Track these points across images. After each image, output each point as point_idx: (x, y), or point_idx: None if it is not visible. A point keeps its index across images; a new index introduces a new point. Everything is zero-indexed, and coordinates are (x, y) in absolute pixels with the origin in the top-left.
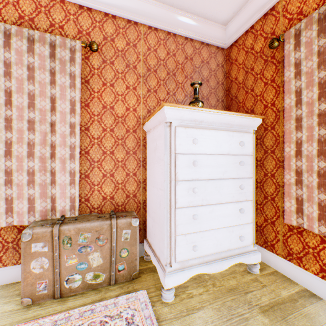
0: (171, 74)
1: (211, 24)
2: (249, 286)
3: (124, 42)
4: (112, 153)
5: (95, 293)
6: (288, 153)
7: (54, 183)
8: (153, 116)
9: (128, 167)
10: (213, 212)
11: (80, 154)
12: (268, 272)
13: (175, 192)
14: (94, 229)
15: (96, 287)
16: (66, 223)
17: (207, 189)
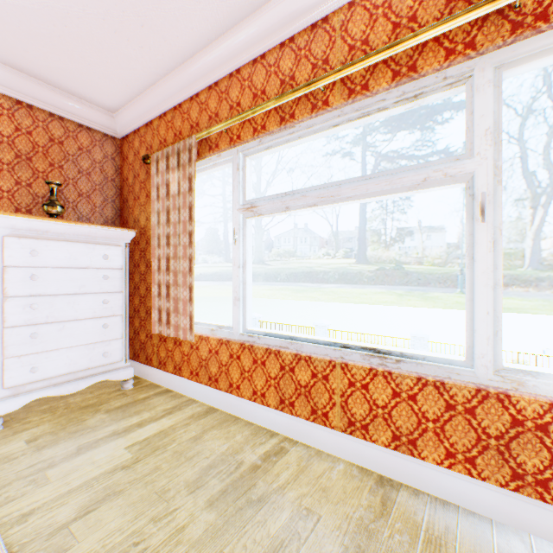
0: (25, 158)
1: (91, 107)
2: (111, 399)
3: None
4: None
5: None
6: (154, 268)
7: None
8: None
9: None
10: (65, 330)
11: None
12: (143, 385)
13: (4, 310)
14: None
15: None
16: None
17: (56, 305)
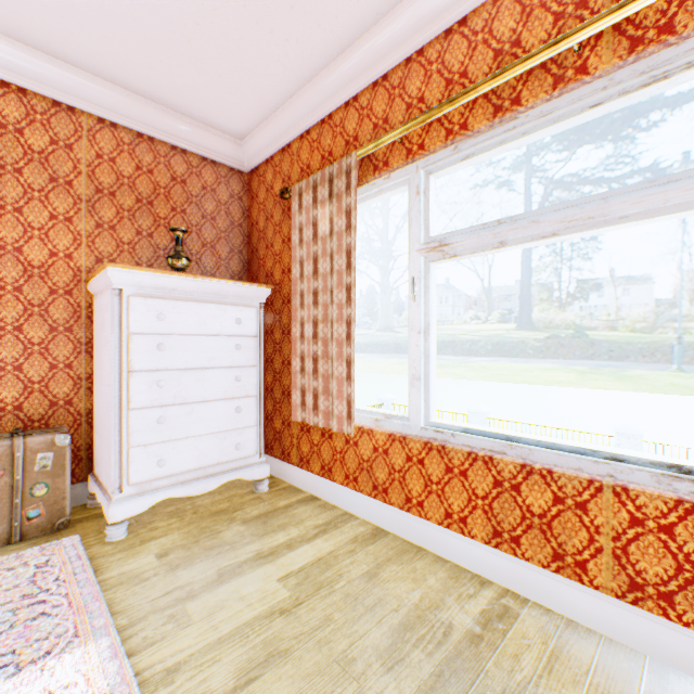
0: (146, 202)
1: (217, 134)
2: (245, 504)
3: (47, 138)
4: (20, 329)
5: None
6: (295, 335)
7: None
8: (98, 275)
9: (55, 354)
10: (193, 413)
11: None
12: (279, 488)
13: (130, 388)
14: None
15: None
16: None
17: (184, 383)
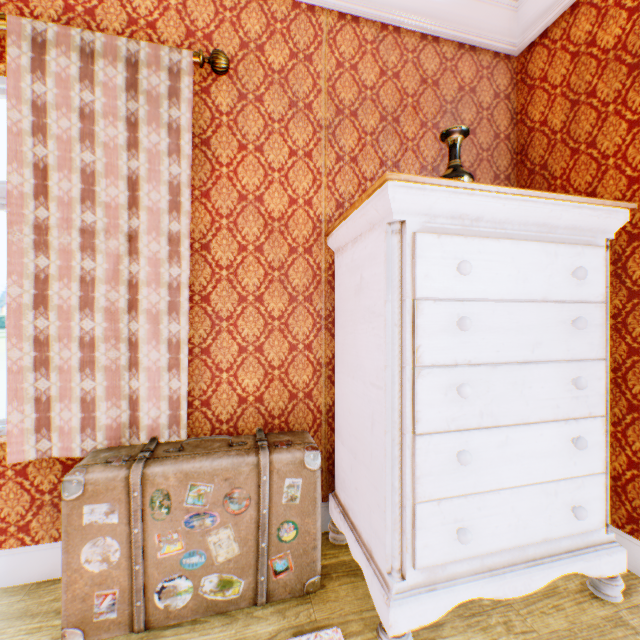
0: (390, 120)
1: None
2: (605, 638)
3: (285, 52)
4: (260, 299)
5: (222, 624)
6: None
7: (136, 367)
8: (353, 213)
9: (293, 332)
10: (506, 446)
11: (191, 303)
12: None
13: (415, 396)
14: (221, 476)
15: (225, 609)
16: (159, 460)
17: (492, 388)
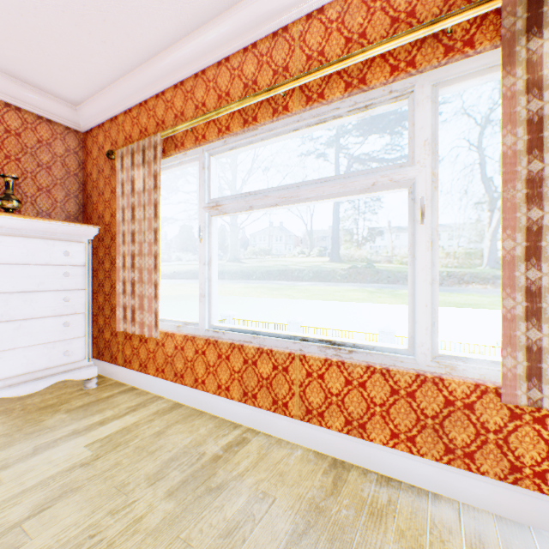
0: None
1: (52, 99)
2: (73, 399)
3: None
4: None
5: None
6: (119, 265)
7: None
8: None
9: None
10: (22, 329)
11: None
12: (107, 384)
13: None
14: None
15: None
16: None
17: (12, 303)
